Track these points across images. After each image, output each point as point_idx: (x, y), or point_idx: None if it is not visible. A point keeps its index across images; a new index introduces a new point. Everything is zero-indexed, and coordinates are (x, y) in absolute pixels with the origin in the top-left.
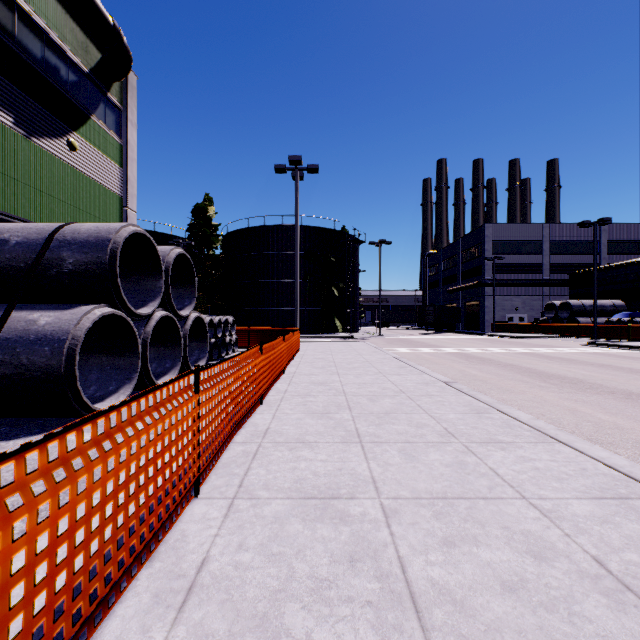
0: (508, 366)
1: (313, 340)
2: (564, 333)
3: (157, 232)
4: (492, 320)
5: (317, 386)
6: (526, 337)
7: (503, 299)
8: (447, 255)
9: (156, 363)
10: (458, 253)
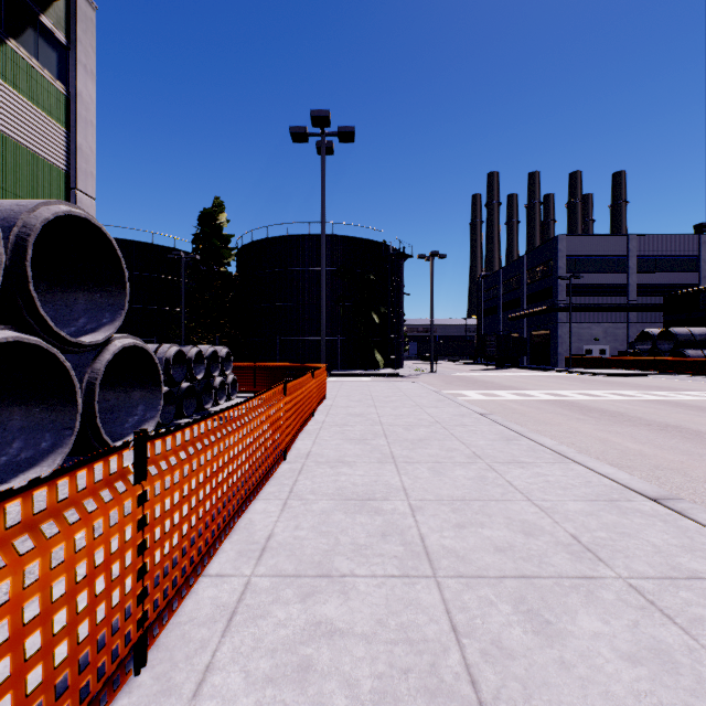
0: (670, 429)
1: (347, 379)
2: (669, 369)
3: (156, 245)
4: (566, 353)
5: (352, 515)
6: (621, 375)
7: (580, 327)
8: (507, 275)
9: (22, 440)
10: (522, 272)
